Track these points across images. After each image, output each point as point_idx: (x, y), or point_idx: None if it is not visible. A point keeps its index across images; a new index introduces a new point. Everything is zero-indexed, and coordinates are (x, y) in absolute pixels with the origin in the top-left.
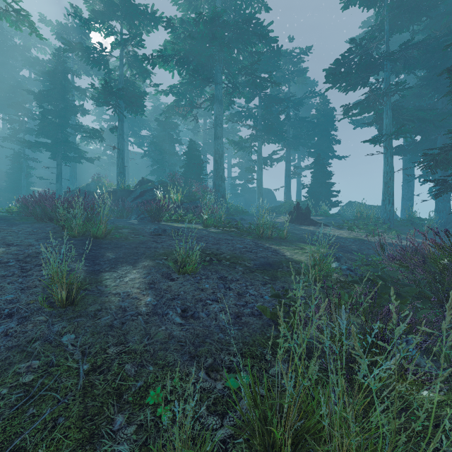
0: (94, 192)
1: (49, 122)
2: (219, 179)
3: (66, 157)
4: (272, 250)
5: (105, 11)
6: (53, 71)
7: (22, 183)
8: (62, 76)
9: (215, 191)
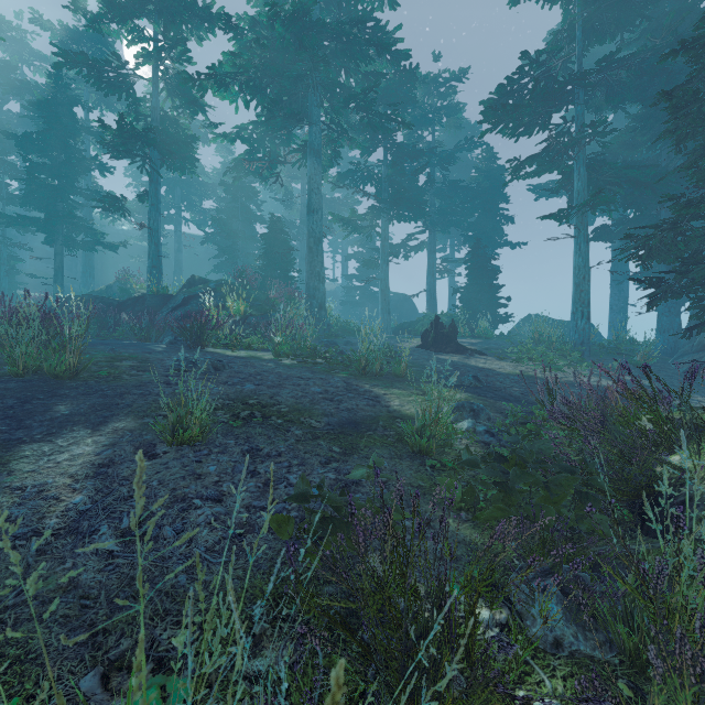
0: (110, 298)
1: (41, 184)
2: (316, 277)
3: (70, 242)
4: (372, 397)
5: (127, 3)
6: (46, 101)
7: (1, 285)
8: (64, 110)
9: (307, 298)
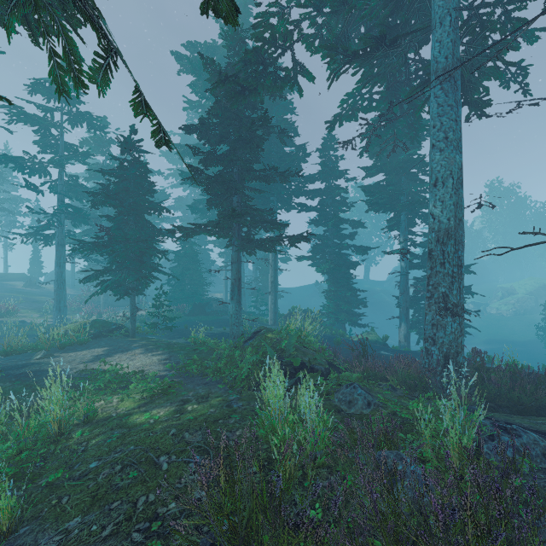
0: None
1: None
2: None
3: None
4: (33, 298)
5: None
6: None
7: None
8: None
9: None
